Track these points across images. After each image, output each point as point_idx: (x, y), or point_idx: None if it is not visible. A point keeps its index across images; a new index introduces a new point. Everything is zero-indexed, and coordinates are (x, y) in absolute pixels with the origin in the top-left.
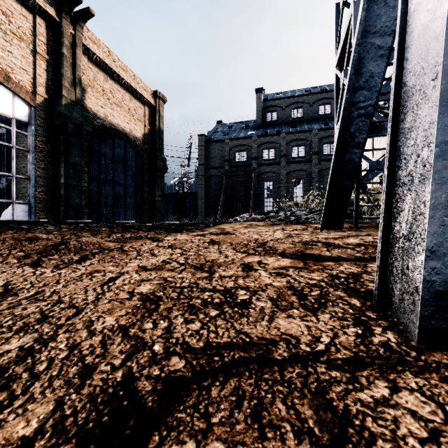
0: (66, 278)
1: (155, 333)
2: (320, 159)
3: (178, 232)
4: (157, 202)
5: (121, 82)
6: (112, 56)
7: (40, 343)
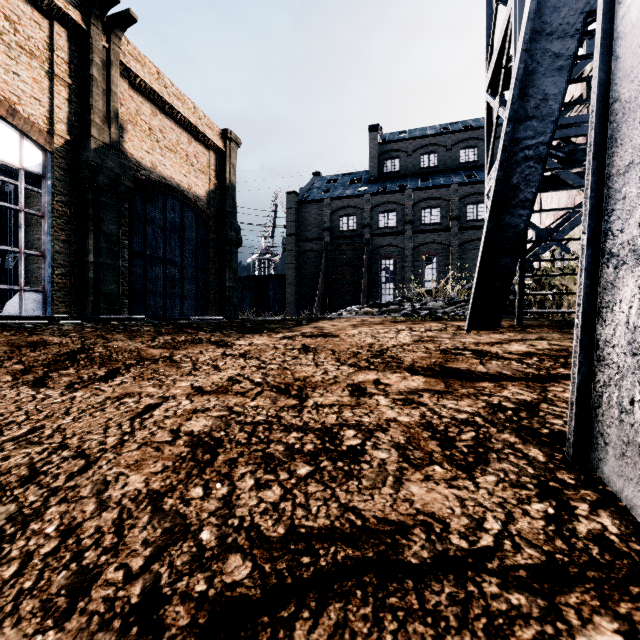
0: (80, 406)
1: (206, 507)
2: (463, 226)
3: (255, 332)
4: (227, 289)
5: (176, 116)
6: (162, 79)
7: (16, 523)
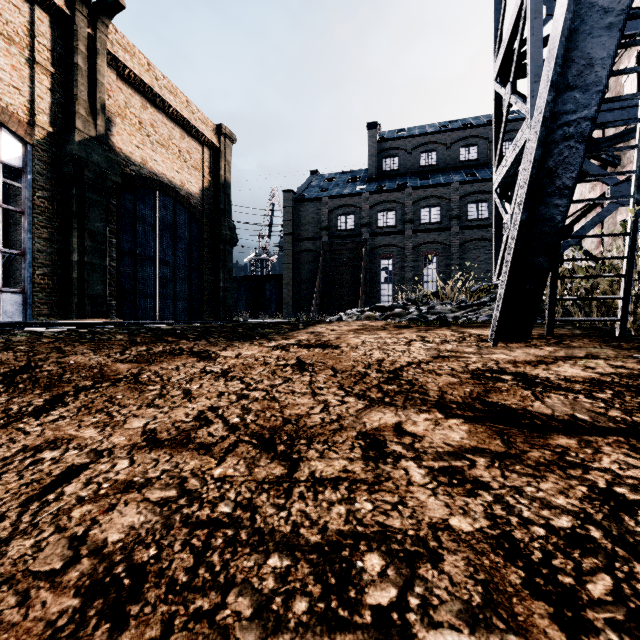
0: None
1: None
2: (463, 226)
3: (246, 339)
4: (221, 290)
5: (167, 110)
6: (153, 71)
7: None
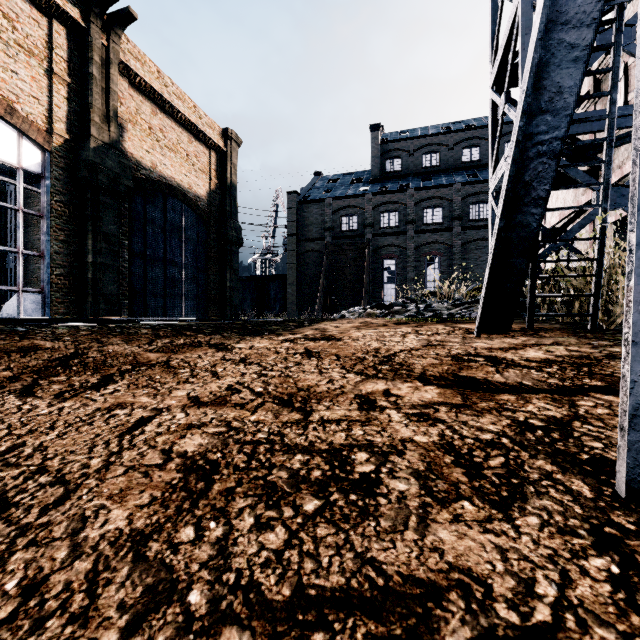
0: (67, 419)
1: (197, 555)
2: (465, 226)
3: (256, 334)
4: (228, 290)
5: (176, 116)
6: (163, 78)
7: None
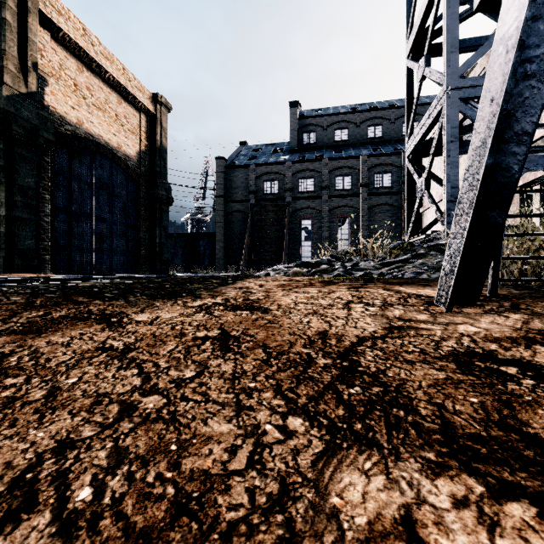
0: None
1: None
2: (371, 192)
3: (171, 296)
4: (157, 245)
5: (104, 75)
6: (89, 36)
7: None
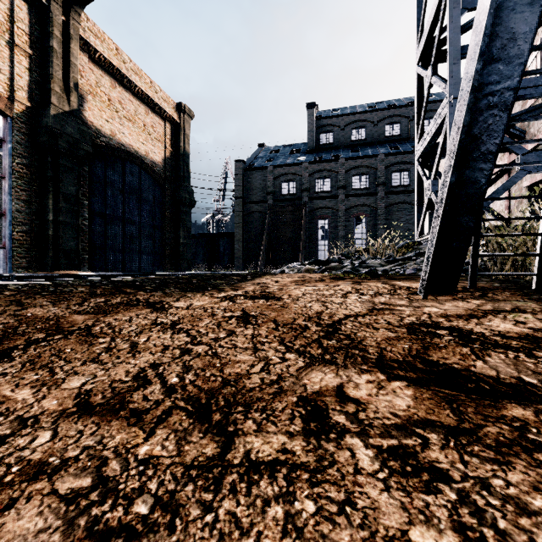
0: None
1: None
2: (388, 191)
3: (199, 290)
4: (181, 245)
5: (134, 90)
6: (121, 55)
7: None
